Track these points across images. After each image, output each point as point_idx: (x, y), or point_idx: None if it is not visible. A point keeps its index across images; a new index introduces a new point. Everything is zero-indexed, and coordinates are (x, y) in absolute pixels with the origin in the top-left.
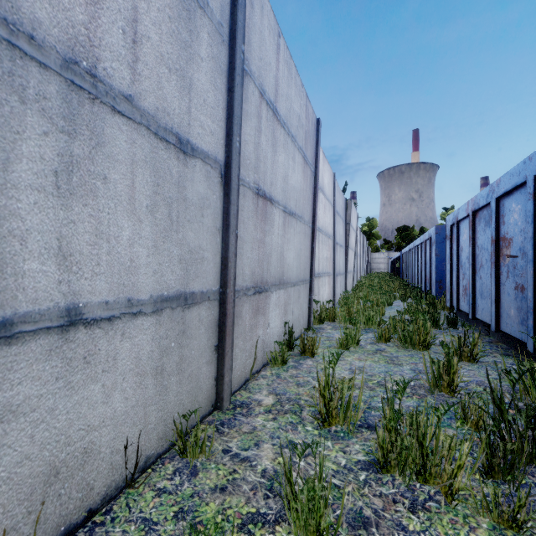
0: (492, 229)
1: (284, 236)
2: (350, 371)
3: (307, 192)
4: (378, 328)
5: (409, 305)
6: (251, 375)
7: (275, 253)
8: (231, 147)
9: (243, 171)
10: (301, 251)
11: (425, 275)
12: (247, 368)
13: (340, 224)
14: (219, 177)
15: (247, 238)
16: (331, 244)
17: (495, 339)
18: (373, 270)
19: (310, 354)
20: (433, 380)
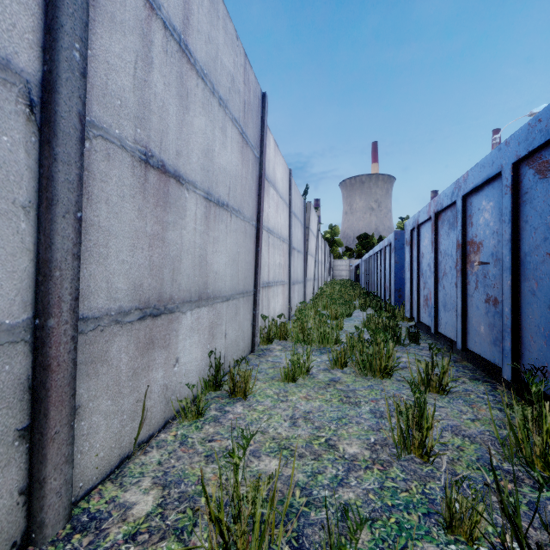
0: (458, 231)
1: (207, 233)
2: (291, 421)
3: (249, 180)
4: (332, 351)
5: (369, 316)
6: (136, 447)
7: (190, 256)
8: (55, 53)
9: (103, 113)
10: (240, 255)
11: (384, 283)
12: (126, 438)
13: (298, 228)
14: (20, 102)
15: (119, 229)
16: (286, 249)
17: (459, 357)
18: (335, 277)
19: (242, 395)
20: (400, 439)
